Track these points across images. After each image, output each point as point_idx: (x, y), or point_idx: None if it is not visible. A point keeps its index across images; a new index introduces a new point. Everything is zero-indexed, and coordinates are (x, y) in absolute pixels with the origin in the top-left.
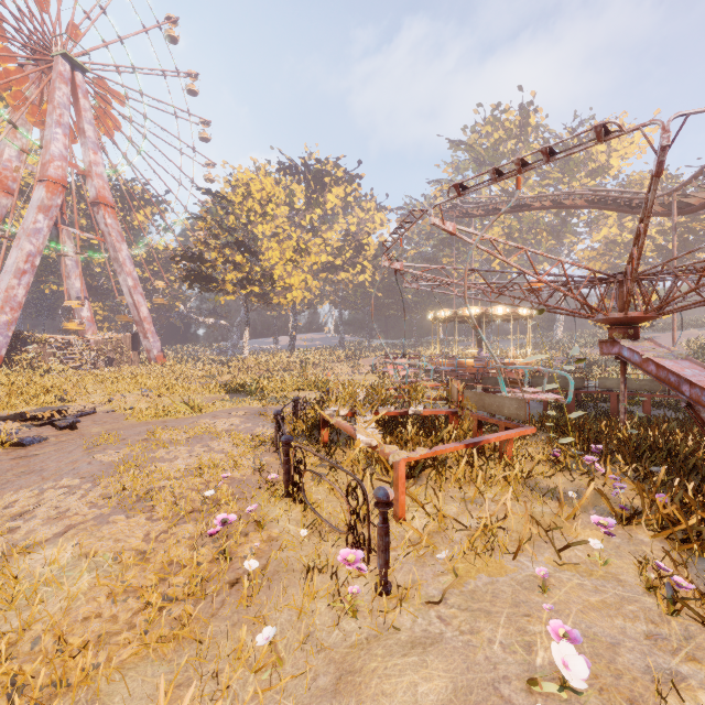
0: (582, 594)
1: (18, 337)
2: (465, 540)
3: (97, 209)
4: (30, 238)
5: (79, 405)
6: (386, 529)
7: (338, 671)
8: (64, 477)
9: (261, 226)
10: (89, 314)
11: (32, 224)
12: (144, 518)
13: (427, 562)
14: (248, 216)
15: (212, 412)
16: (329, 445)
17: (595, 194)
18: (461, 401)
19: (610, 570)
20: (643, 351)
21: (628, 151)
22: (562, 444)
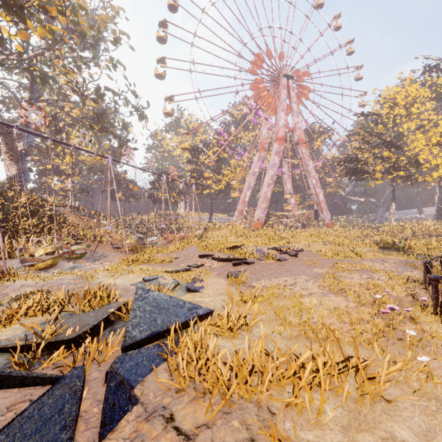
0: None
1: (267, 214)
2: None
3: (298, 146)
4: (272, 168)
5: (295, 247)
6: None
7: None
8: (301, 275)
9: (406, 124)
10: (294, 201)
11: (273, 161)
12: (343, 299)
13: None
14: (393, 120)
15: (369, 258)
16: None
17: None
18: None
19: None
20: None
21: None
22: None
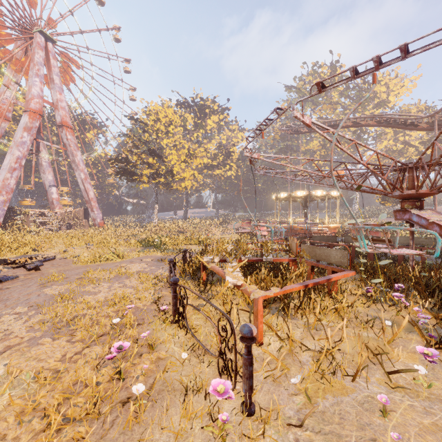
0: (415, 416)
1: (11, 210)
2: (310, 361)
3: (61, 129)
4: (18, 147)
5: (45, 254)
6: (250, 360)
7: None
8: (18, 306)
9: (165, 140)
10: (57, 196)
11: (20, 138)
12: (65, 340)
13: (282, 382)
14: (157, 133)
15: (130, 259)
16: (207, 283)
17: (382, 117)
18: (298, 252)
19: (433, 391)
20: (429, 217)
21: (400, 91)
22: (370, 282)
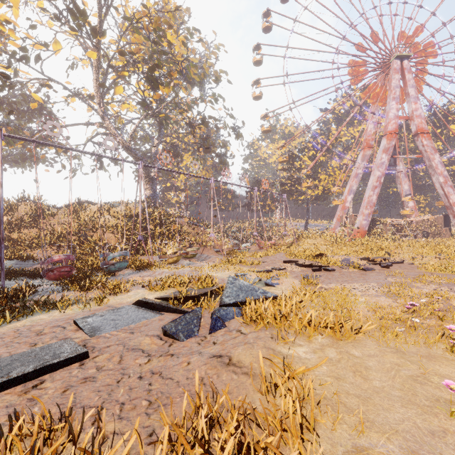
0: None
1: (373, 221)
2: None
3: (416, 138)
4: (378, 168)
5: (396, 258)
6: None
7: (428, 356)
8: (372, 282)
9: None
10: (413, 204)
11: (379, 161)
12: (391, 300)
13: None
14: None
15: None
16: None
17: None
18: None
19: None
20: None
21: None
22: None
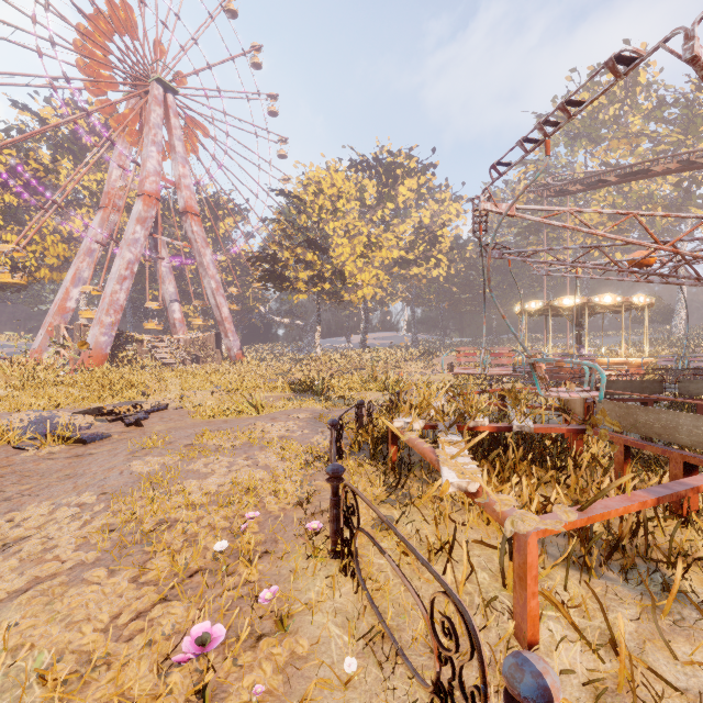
0: None
1: (121, 337)
2: None
3: (185, 218)
4: (130, 247)
5: (156, 401)
6: None
7: None
8: (87, 490)
9: (332, 223)
10: (180, 316)
11: (131, 234)
12: (128, 579)
13: None
14: (319, 214)
15: (273, 413)
16: (400, 471)
17: None
18: (590, 415)
19: None
20: None
21: None
22: None
